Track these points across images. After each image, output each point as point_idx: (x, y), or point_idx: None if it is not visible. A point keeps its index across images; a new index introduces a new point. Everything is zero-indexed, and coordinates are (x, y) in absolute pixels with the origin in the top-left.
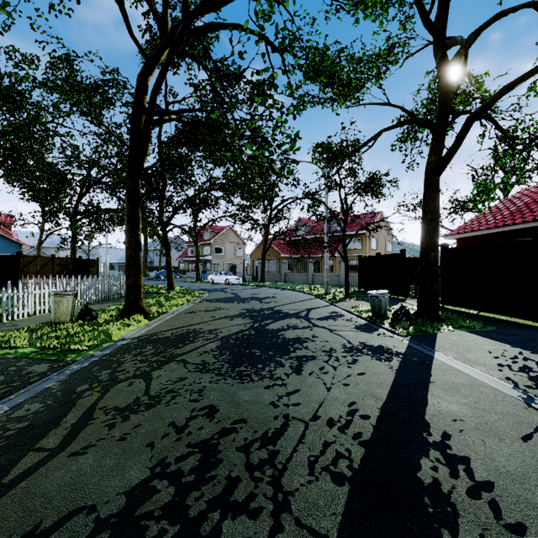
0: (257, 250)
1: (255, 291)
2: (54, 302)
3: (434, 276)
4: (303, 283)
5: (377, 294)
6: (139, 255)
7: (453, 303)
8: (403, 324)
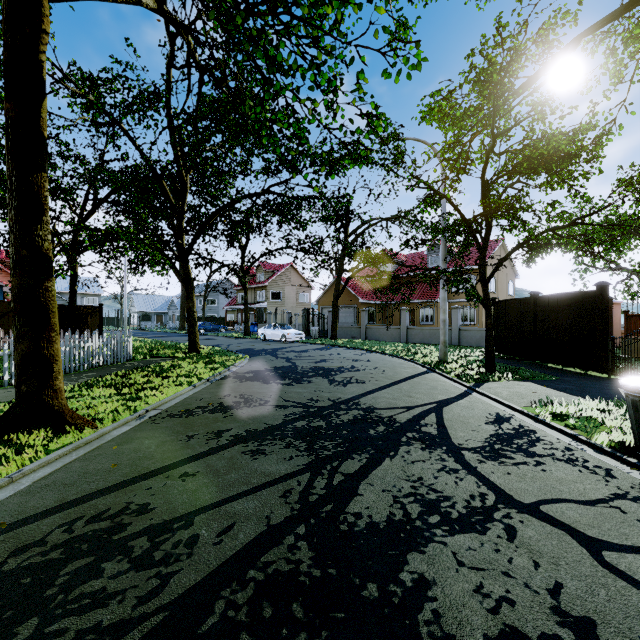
0: (327, 295)
1: (323, 354)
2: None
3: None
4: (393, 341)
5: None
6: (45, 288)
7: None
8: None
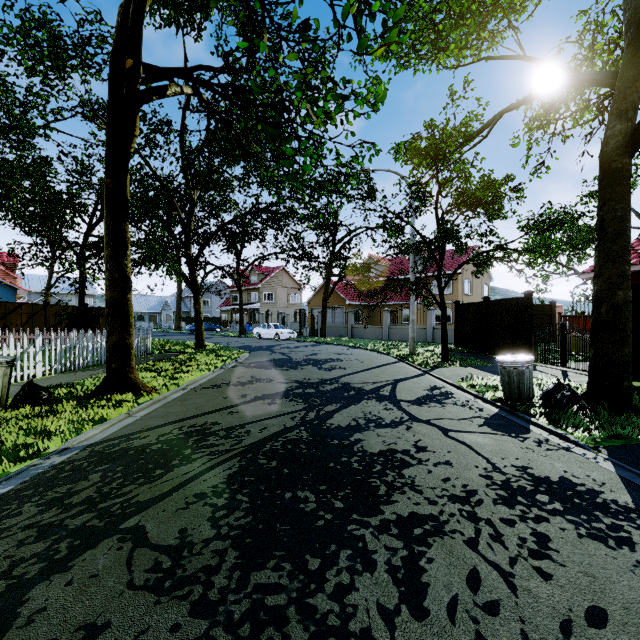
0: (316, 297)
1: (314, 350)
2: None
3: (623, 332)
4: (377, 339)
5: (517, 363)
6: (128, 299)
7: None
8: (573, 420)
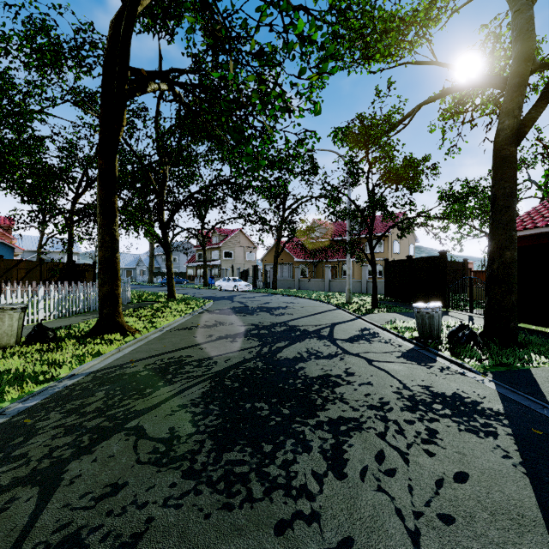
0: (269, 255)
1: (266, 299)
2: None
3: (510, 284)
4: (320, 290)
5: (428, 308)
6: (116, 257)
7: (519, 318)
8: (470, 352)
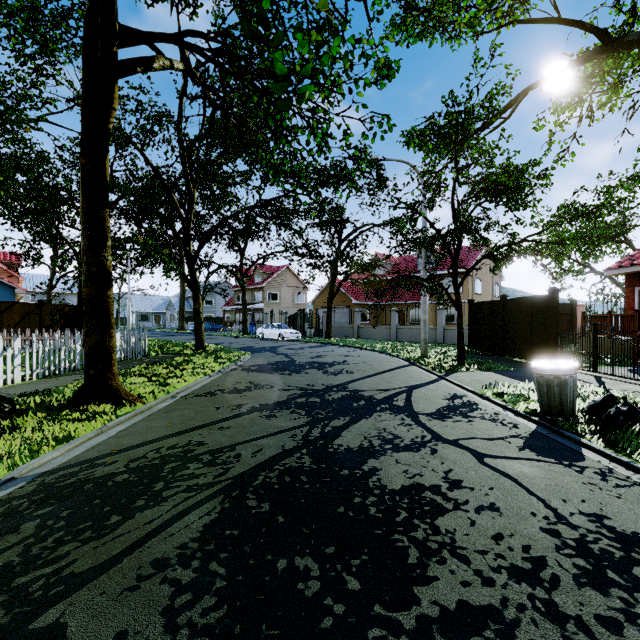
0: (322, 296)
1: (318, 351)
2: None
3: None
4: (384, 339)
5: (558, 371)
6: (108, 296)
7: None
8: (636, 442)
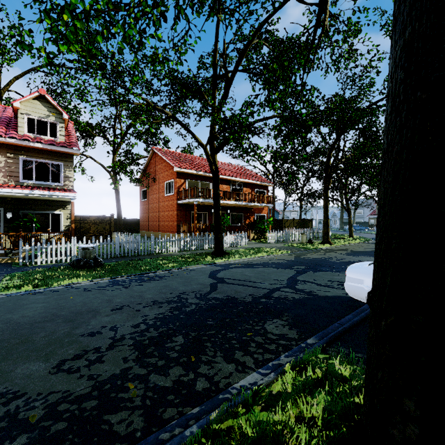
0: None
1: None
2: (301, 236)
3: None
4: None
5: None
6: (328, 221)
7: None
8: None
